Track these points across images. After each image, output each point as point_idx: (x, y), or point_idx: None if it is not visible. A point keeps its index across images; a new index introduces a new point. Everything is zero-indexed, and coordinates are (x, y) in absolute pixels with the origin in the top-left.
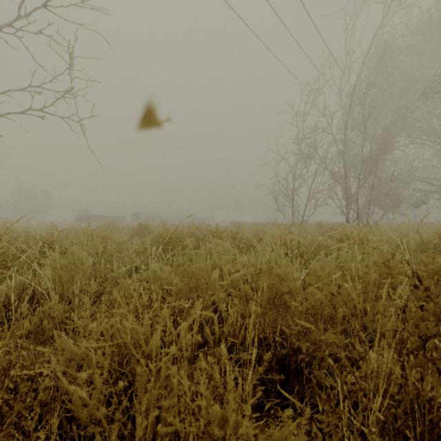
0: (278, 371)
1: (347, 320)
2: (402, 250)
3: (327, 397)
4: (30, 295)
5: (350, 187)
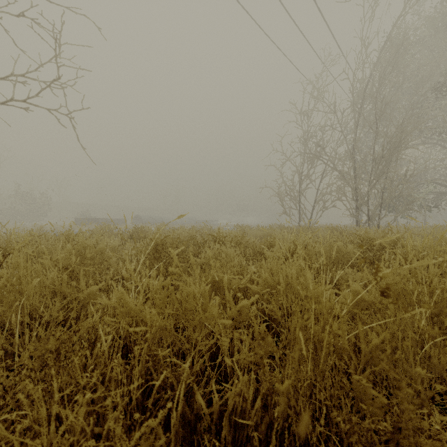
0: None
1: None
2: None
3: None
4: None
5: (360, 188)
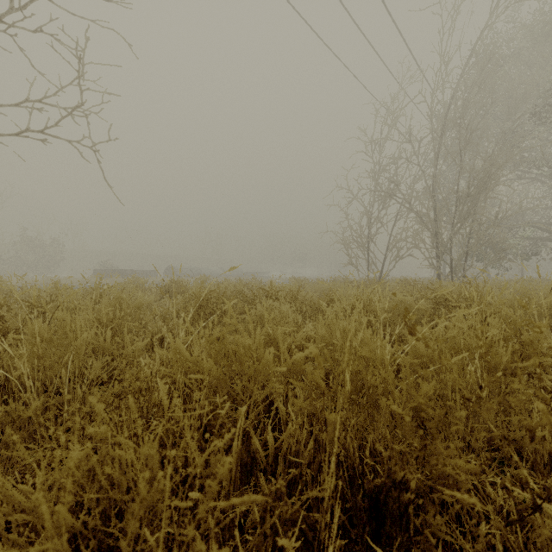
0: (366, 510)
1: (496, 446)
2: (547, 319)
3: (443, 550)
4: (1, 383)
5: (441, 234)
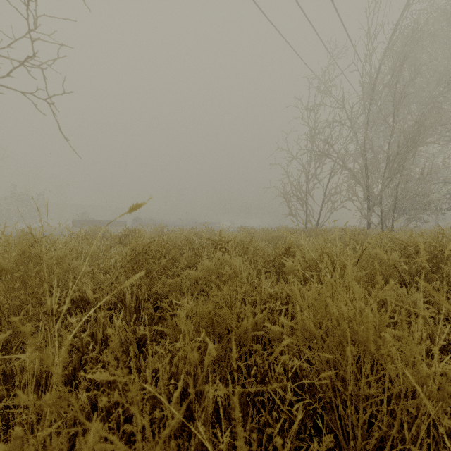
0: None
1: None
2: None
3: None
4: None
5: (373, 188)
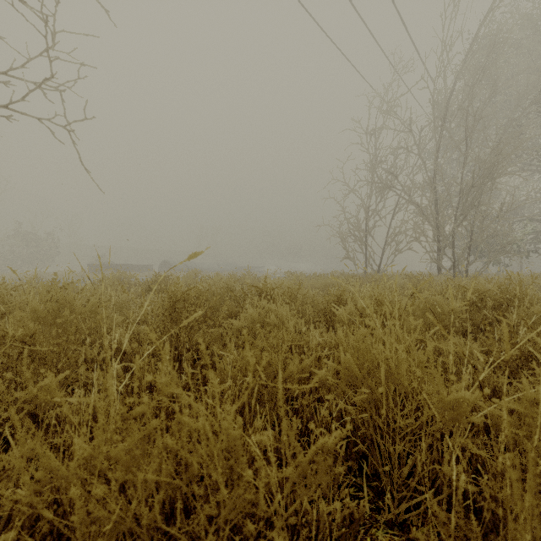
0: None
1: None
2: None
3: None
4: None
5: (443, 226)
